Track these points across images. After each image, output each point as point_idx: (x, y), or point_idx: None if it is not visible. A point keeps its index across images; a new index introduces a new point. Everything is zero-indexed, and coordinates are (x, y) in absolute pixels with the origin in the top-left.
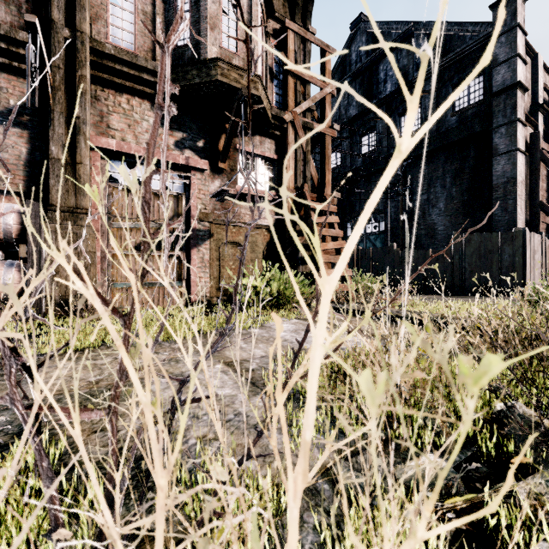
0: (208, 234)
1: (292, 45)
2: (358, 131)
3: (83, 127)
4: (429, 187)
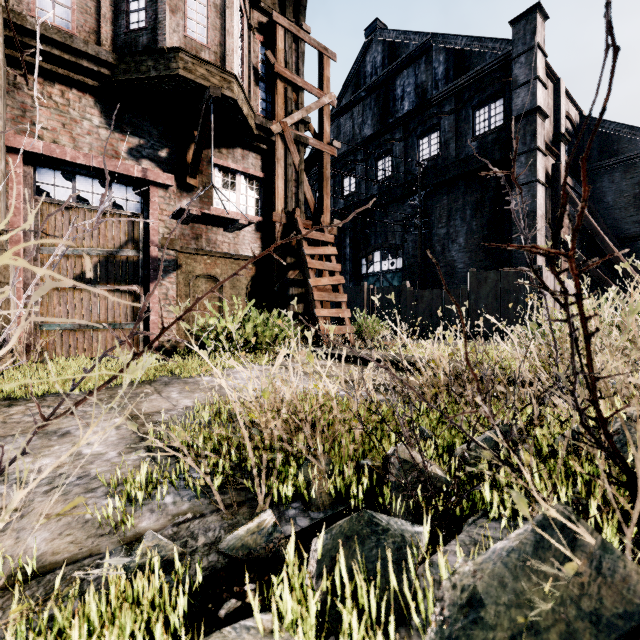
0: (174, 265)
1: (281, 44)
2: (373, 154)
3: None
4: (449, 220)
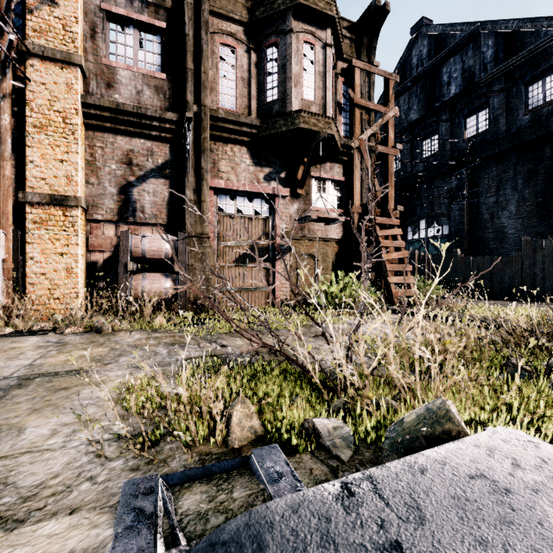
0: (289, 248)
1: (358, 81)
2: (419, 135)
3: (205, 175)
4: (498, 189)
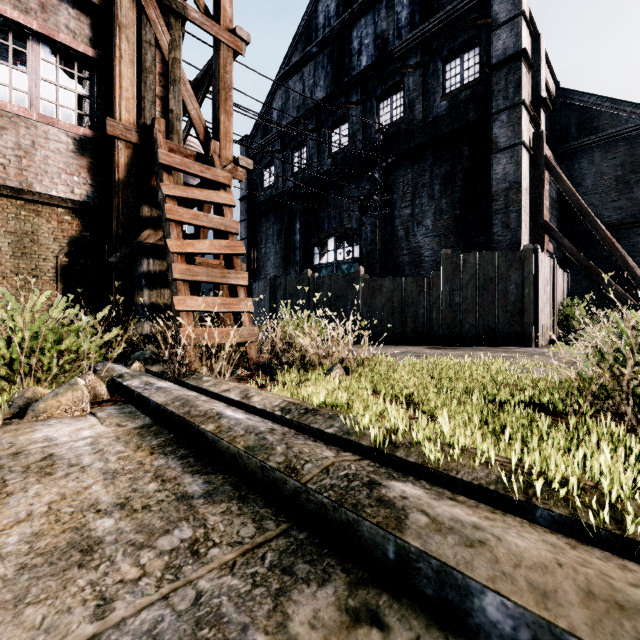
0: None
1: None
2: (326, 122)
3: None
4: (414, 197)
